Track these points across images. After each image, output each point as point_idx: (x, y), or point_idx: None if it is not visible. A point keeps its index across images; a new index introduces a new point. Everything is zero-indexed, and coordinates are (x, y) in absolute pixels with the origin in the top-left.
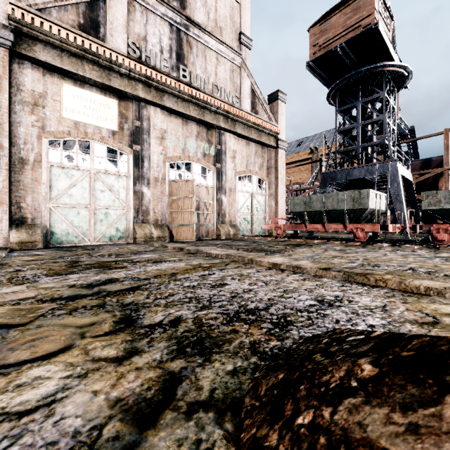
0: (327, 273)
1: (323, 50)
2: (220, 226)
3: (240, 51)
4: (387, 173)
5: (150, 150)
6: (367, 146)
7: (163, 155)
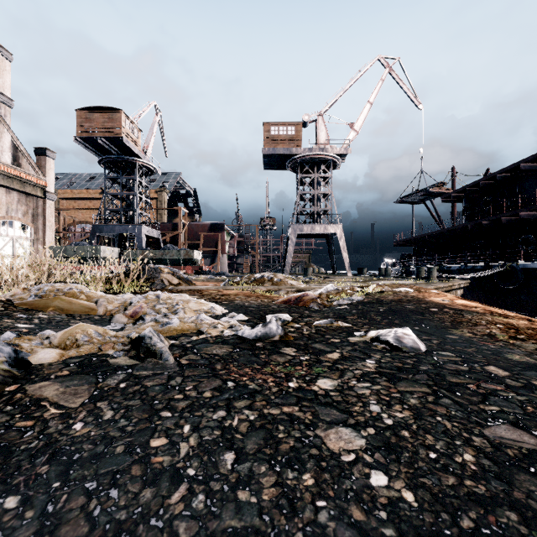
0: None
1: (88, 134)
2: None
3: None
4: (136, 232)
5: None
6: (128, 210)
7: None
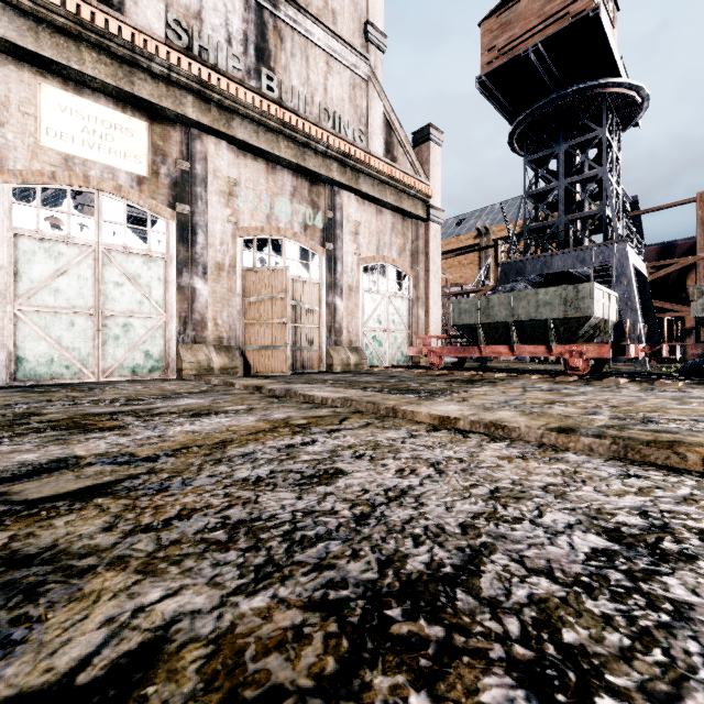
0: (569, 439)
1: (505, 57)
2: (332, 349)
3: (366, 53)
4: (610, 262)
5: (207, 215)
6: (575, 219)
7: (232, 225)
